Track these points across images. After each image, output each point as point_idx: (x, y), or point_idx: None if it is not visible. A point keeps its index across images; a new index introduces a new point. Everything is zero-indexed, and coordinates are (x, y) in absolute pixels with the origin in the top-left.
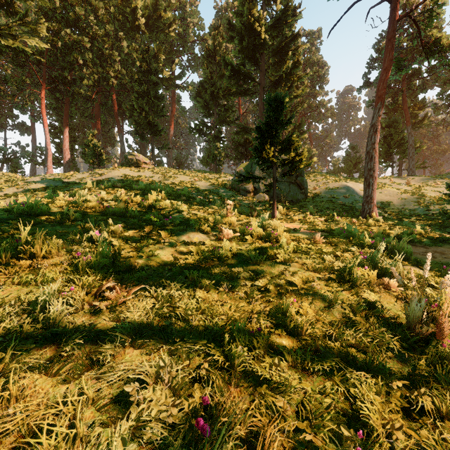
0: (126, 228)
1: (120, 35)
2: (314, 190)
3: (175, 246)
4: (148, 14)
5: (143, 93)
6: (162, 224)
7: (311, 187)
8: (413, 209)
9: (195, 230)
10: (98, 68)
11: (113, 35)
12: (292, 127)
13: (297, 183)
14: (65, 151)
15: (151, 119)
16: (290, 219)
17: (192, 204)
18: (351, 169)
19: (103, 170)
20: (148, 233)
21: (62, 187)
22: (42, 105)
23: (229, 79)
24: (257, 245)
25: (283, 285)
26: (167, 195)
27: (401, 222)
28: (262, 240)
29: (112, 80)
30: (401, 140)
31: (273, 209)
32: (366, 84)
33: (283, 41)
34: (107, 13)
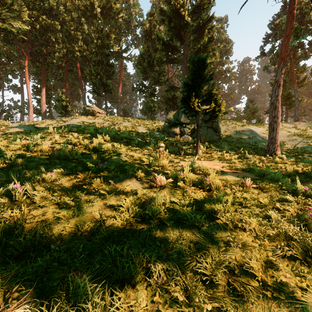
0: (61, 174)
1: (82, 20)
2: (225, 133)
3: (105, 198)
4: (102, 5)
5: (98, 62)
6: (97, 170)
7: (223, 130)
8: (303, 147)
9: (128, 177)
10: (66, 44)
11: (77, 20)
12: (206, 86)
13: (213, 128)
14: (43, 104)
15: (104, 80)
16: (210, 157)
17: (131, 145)
18: (250, 116)
19: (67, 118)
20: (81, 180)
21: (32, 131)
22: (25, 71)
23: (161, 51)
24: (192, 197)
25: (236, 272)
26: (111, 138)
27: (297, 158)
28: (195, 188)
29: (76, 53)
30: (288, 95)
31: (197, 149)
32: (262, 54)
33: (200, 23)
34: (73, 4)
